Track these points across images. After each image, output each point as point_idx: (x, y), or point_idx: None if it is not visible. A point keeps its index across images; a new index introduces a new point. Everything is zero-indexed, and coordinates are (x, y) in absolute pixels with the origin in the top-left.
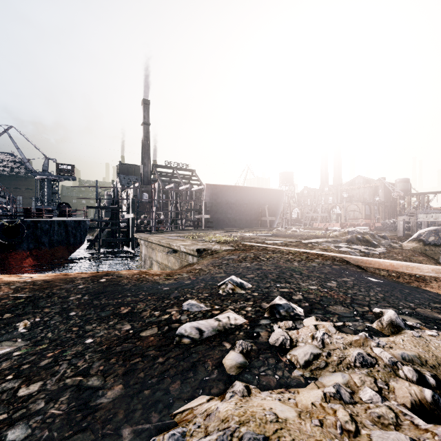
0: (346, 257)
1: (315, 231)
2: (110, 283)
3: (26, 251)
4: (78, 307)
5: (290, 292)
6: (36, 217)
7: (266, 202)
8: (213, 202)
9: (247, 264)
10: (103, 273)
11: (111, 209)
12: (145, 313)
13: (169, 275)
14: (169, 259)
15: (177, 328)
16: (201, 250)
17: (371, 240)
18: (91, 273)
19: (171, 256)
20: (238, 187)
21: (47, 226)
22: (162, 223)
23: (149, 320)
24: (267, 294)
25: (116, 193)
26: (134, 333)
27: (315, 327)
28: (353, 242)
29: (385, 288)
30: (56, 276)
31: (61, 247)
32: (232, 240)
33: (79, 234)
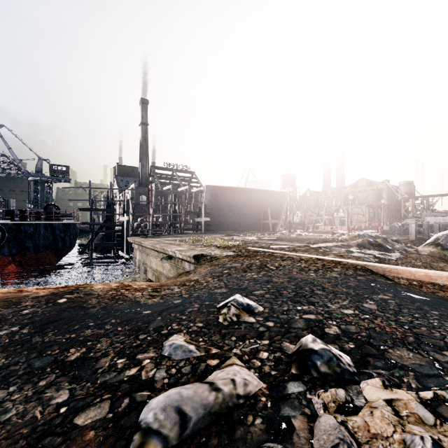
0: (368, 265)
1: (321, 234)
2: (70, 305)
3: (8, 257)
4: (4, 350)
5: (319, 321)
6: (20, 219)
7: (268, 205)
8: (214, 205)
9: (253, 274)
10: (70, 288)
11: (106, 212)
12: (102, 362)
13: (155, 291)
14: (164, 266)
15: (144, 403)
16: (199, 256)
17: (385, 244)
18: (55, 289)
19: (166, 263)
20: (239, 188)
21: (32, 229)
22: (160, 226)
23: (103, 378)
24: (286, 324)
25: (110, 195)
26: (66, 415)
27: (393, 410)
28: (364, 247)
29: (442, 311)
30: (3, 294)
31: (48, 252)
32: (234, 244)
33: (68, 238)
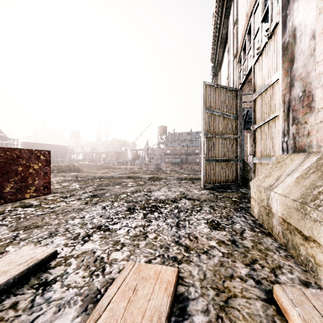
0: None
1: None
2: None
3: None
4: None
5: None
6: None
7: (59, 152)
8: None
9: None
10: None
11: None
12: None
13: None
14: None
15: None
16: None
17: None
18: None
19: None
20: (43, 144)
21: None
22: None
23: None
24: None
25: None
26: None
27: None
28: None
29: None
30: None
31: None
32: None
33: None
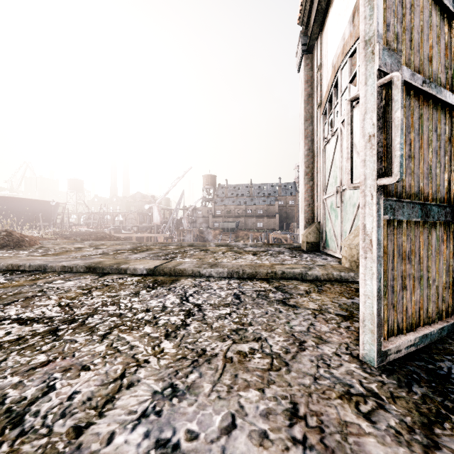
0: None
1: None
2: None
3: None
4: None
5: None
6: None
7: (41, 211)
8: None
9: None
10: None
11: None
12: None
13: None
14: None
15: None
16: None
17: None
18: None
19: None
20: (10, 197)
21: None
22: None
23: None
24: None
25: None
26: None
27: None
28: None
29: None
30: None
31: None
32: None
33: None
